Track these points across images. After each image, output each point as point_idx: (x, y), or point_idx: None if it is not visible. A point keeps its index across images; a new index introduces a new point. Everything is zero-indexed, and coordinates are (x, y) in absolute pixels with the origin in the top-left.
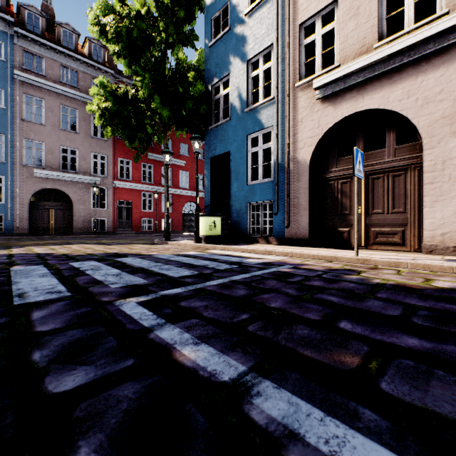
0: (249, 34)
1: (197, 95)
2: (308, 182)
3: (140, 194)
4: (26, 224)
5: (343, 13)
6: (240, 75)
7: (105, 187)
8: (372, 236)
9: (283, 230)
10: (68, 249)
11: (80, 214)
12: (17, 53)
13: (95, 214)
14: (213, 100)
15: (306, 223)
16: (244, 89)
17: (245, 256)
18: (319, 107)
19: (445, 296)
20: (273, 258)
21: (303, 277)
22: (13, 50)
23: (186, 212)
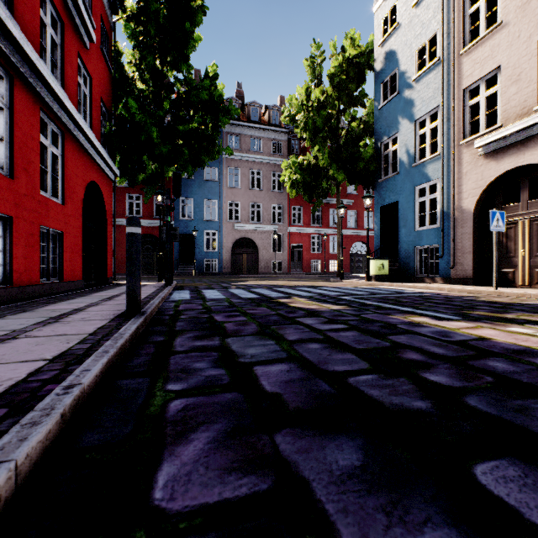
0: (416, 98)
1: (367, 158)
2: (472, 228)
3: (310, 237)
4: (229, 266)
5: (505, 79)
6: (408, 134)
7: (281, 233)
8: (536, 277)
9: (448, 271)
10: (277, 283)
11: (263, 257)
12: (224, 138)
13: (275, 257)
14: (382, 155)
15: (469, 264)
16: (411, 146)
17: (406, 289)
18: (482, 162)
19: (506, 304)
20: (427, 291)
21: (433, 297)
22: (222, 136)
23: (353, 252)
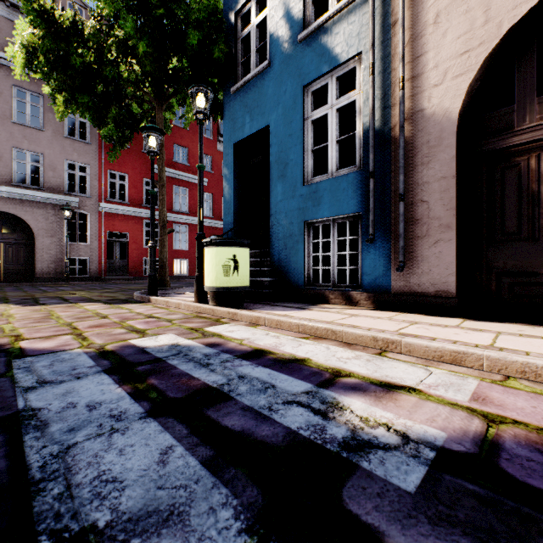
0: None
1: (205, 16)
2: (455, 163)
3: (141, 223)
4: None
5: None
6: None
7: (87, 212)
8: None
9: (386, 276)
10: None
11: (46, 250)
12: None
13: (66, 251)
14: (238, 39)
15: (448, 259)
16: None
17: (318, 362)
18: None
19: None
20: (429, 383)
21: None
22: None
23: None
